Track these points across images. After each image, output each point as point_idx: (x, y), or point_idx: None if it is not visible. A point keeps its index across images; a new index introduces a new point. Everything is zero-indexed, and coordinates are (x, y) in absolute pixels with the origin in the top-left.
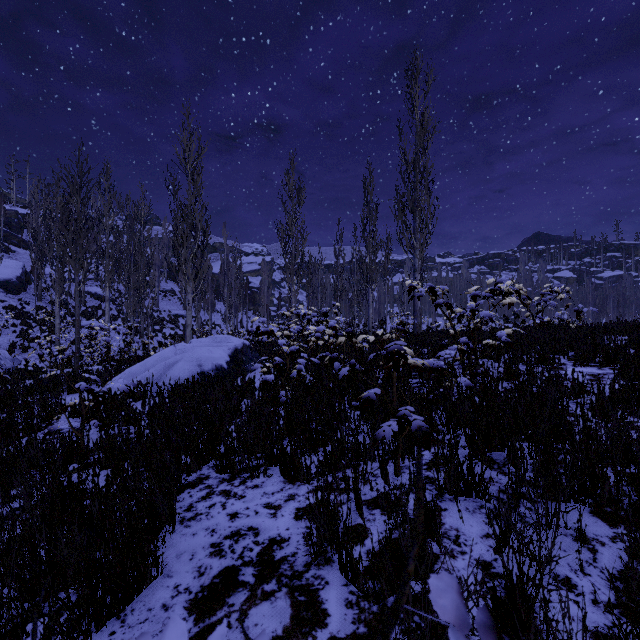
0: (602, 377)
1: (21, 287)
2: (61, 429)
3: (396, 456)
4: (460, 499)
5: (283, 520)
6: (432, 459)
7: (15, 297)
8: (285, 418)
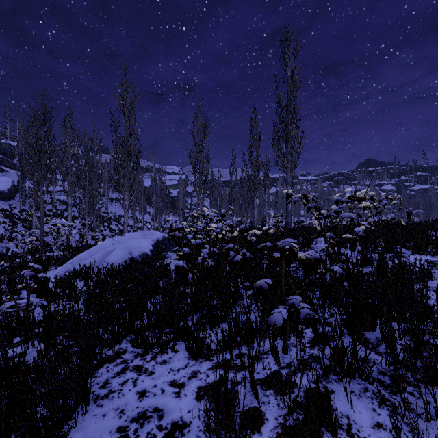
0: (437, 263)
1: (11, 196)
2: (19, 303)
3: (284, 336)
4: (344, 380)
5: (186, 400)
6: (314, 338)
7: (6, 203)
8: (191, 298)
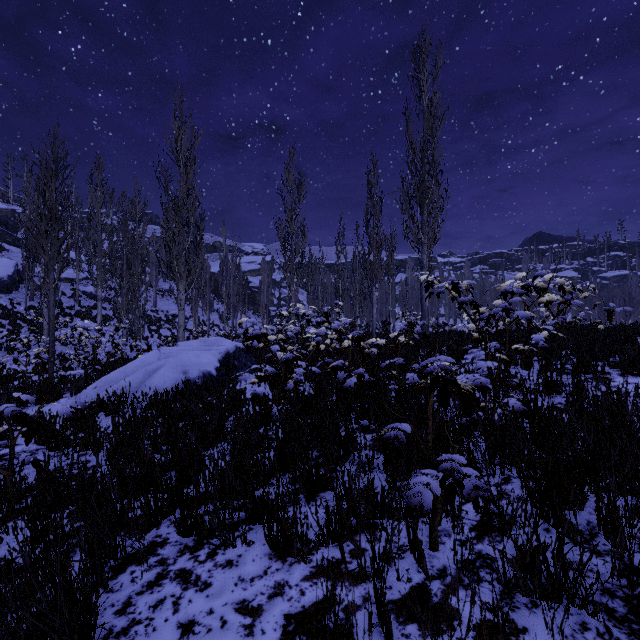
0: None
1: (13, 286)
2: (7, 454)
3: (432, 521)
4: (543, 606)
5: None
6: (481, 521)
7: (6, 296)
8: (276, 448)
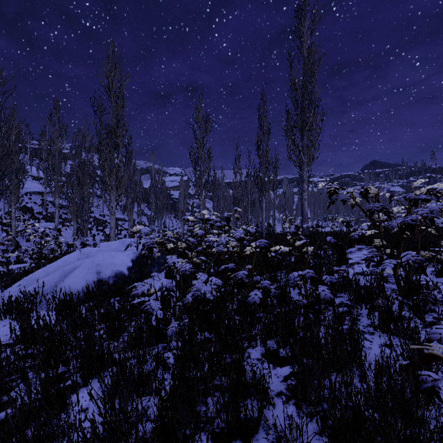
0: None
1: None
2: None
3: None
4: None
5: None
6: None
7: None
8: (158, 416)
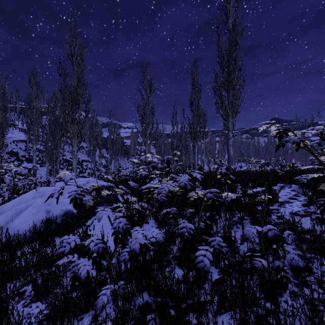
0: None
1: None
2: None
3: None
4: None
5: None
6: None
7: None
8: None
